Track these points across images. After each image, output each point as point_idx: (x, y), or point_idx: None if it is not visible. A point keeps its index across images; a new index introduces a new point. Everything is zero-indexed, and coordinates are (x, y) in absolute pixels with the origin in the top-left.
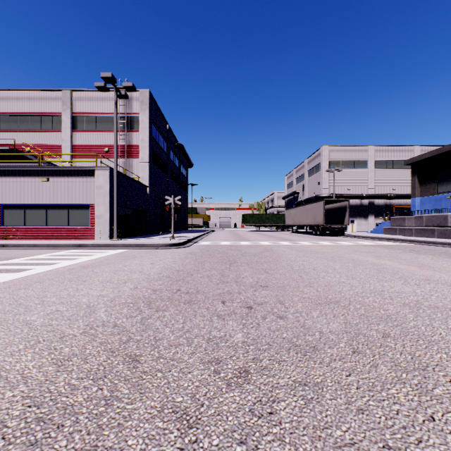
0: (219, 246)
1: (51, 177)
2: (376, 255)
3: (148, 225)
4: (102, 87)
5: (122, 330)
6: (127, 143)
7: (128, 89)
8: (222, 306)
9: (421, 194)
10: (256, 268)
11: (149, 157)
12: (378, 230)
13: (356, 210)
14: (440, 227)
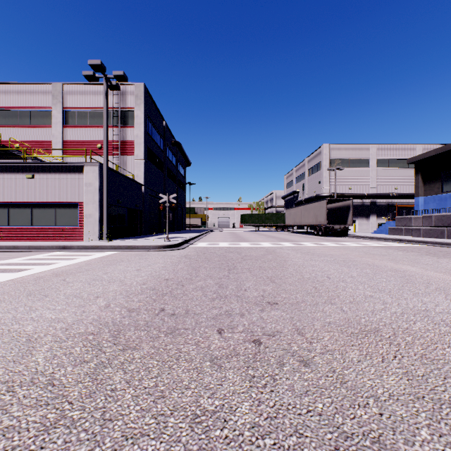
0: (217, 248)
1: (37, 173)
2: (392, 258)
3: (143, 225)
4: (91, 76)
5: (55, 395)
6: (121, 139)
7: (119, 79)
8: (218, 340)
9: (425, 193)
10: (259, 276)
11: (143, 154)
12: (382, 230)
13: (358, 210)
14: (450, 228)
